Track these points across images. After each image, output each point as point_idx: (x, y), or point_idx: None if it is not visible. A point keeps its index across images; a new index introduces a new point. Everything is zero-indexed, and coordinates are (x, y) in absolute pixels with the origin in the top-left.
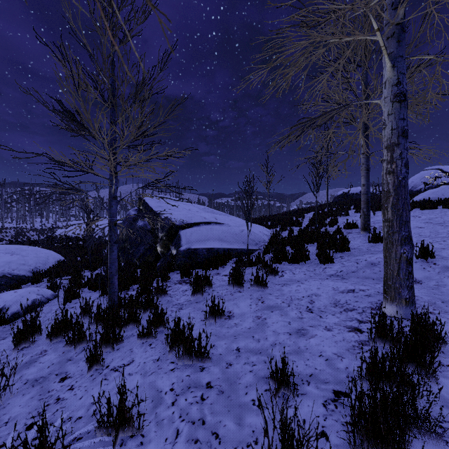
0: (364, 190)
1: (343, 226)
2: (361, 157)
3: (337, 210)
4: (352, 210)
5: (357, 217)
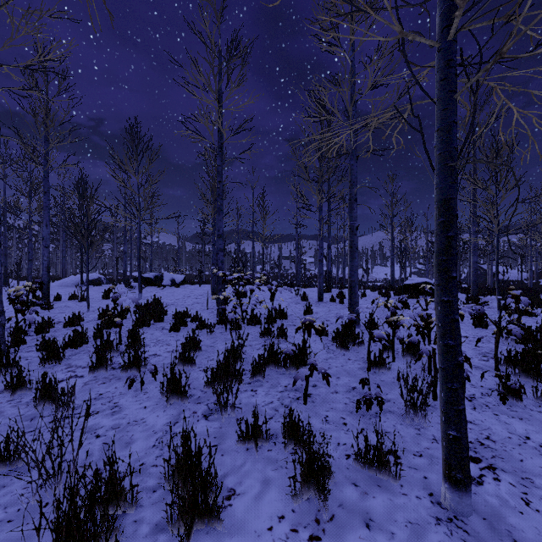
0: None
1: None
2: None
3: None
4: None
5: None
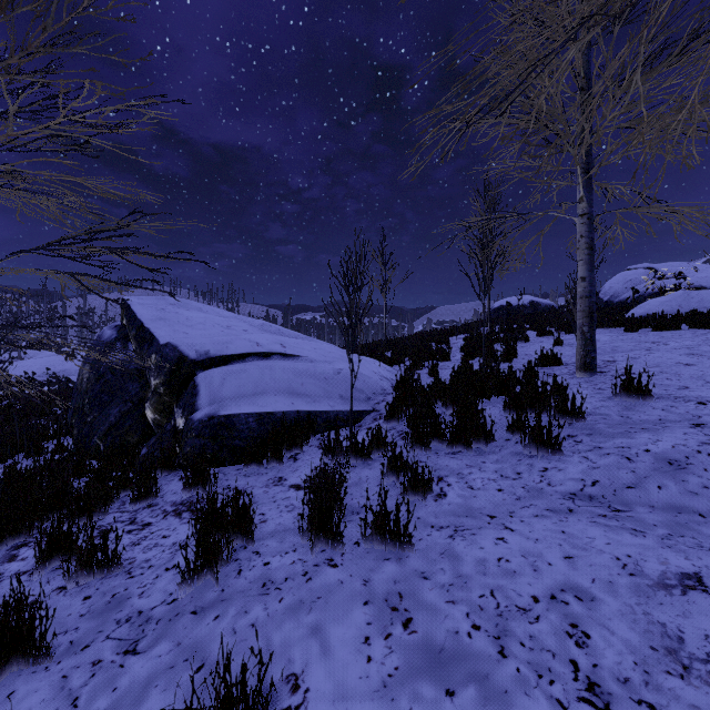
0: (584, 289)
1: (534, 360)
2: (578, 223)
3: (503, 331)
4: (528, 331)
5: (547, 344)
